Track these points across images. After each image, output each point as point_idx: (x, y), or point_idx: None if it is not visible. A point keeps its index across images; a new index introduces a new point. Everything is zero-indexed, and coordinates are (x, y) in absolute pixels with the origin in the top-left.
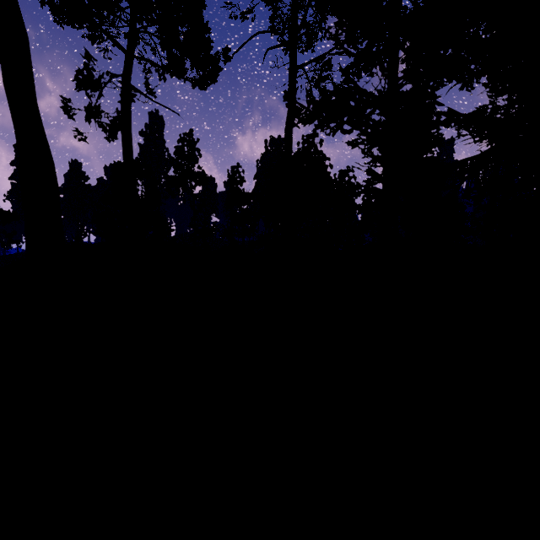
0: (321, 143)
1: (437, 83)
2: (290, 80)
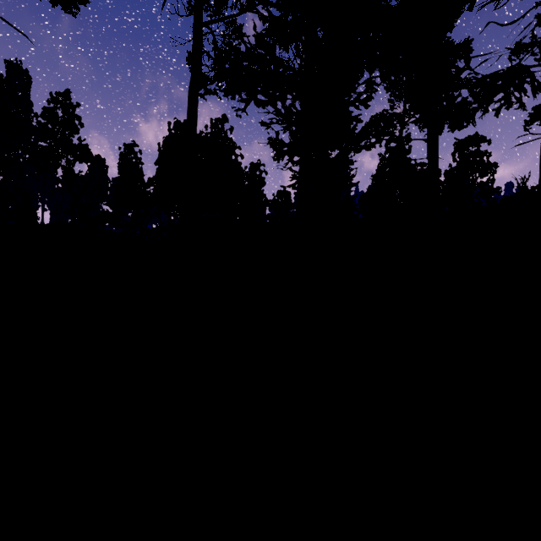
0: (232, 130)
1: None
2: (195, 36)
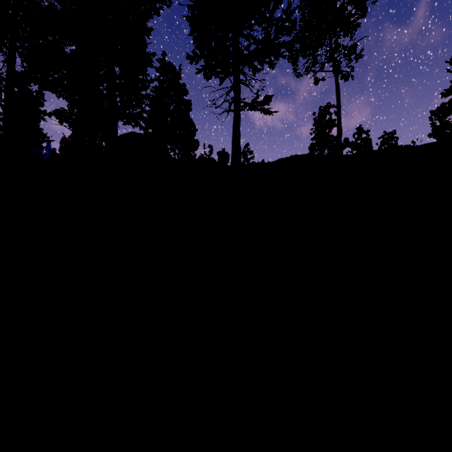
0: None
1: (41, 86)
2: None
